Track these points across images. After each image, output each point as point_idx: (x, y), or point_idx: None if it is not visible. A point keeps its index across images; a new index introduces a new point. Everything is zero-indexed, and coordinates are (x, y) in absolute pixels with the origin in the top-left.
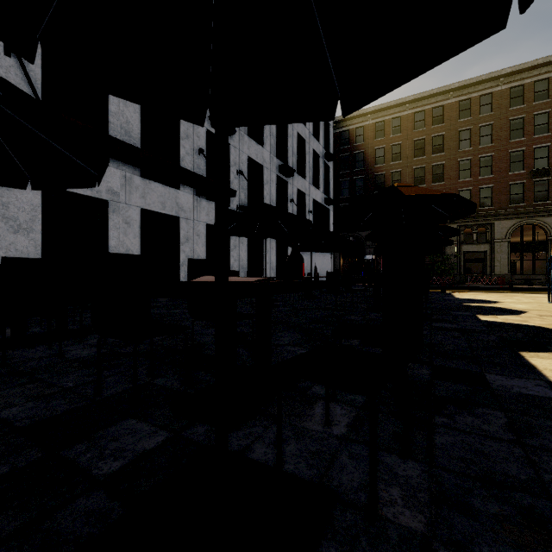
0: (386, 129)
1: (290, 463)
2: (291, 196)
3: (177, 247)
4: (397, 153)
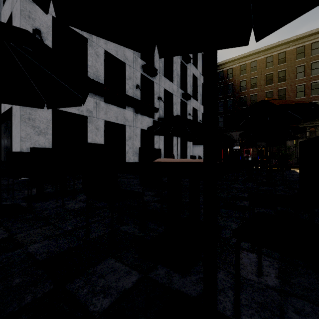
0: (247, 69)
1: (245, 314)
2: (189, 111)
3: (124, 142)
4: (254, 83)
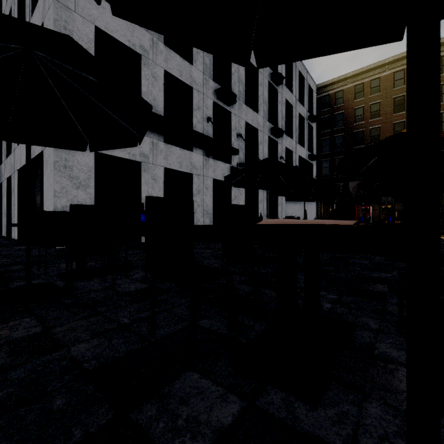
0: (365, 90)
1: None
2: (281, 153)
3: (190, 198)
4: (376, 110)
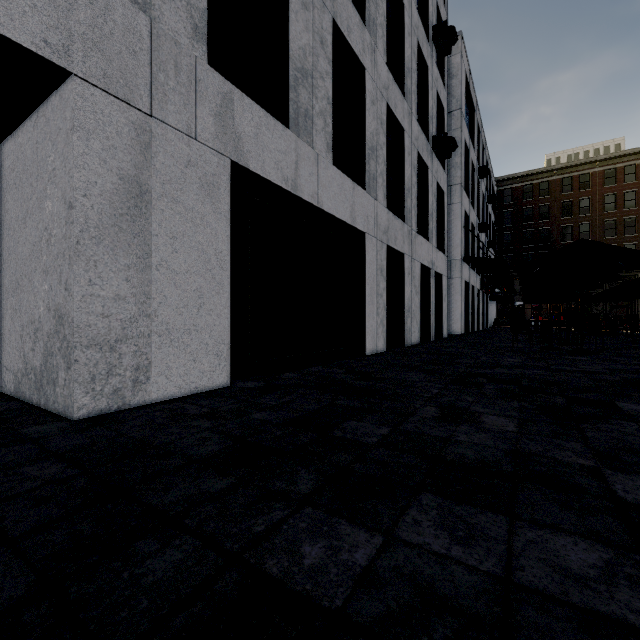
0: (535, 192)
1: None
2: None
3: (472, 303)
4: (545, 212)
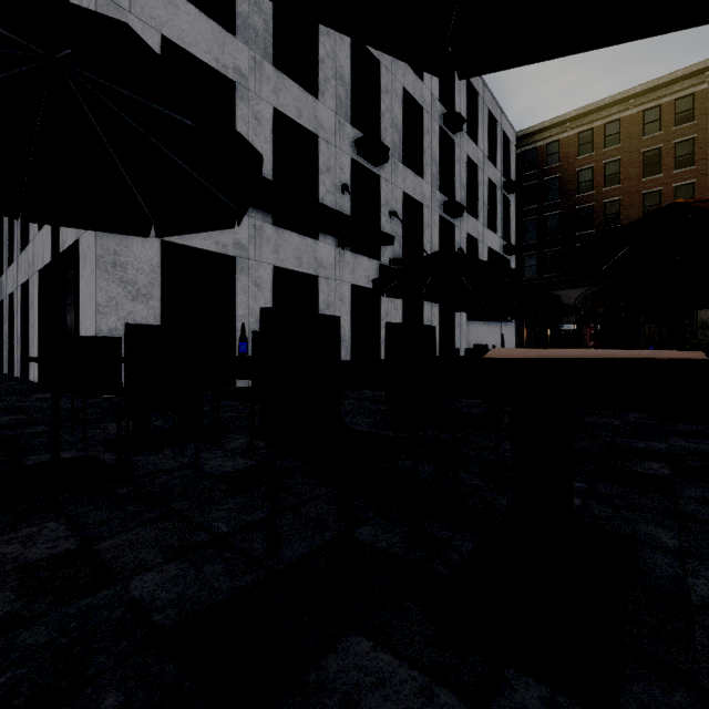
0: (596, 141)
1: None
2: (459, 243)
3: None
4: (613, 173)
